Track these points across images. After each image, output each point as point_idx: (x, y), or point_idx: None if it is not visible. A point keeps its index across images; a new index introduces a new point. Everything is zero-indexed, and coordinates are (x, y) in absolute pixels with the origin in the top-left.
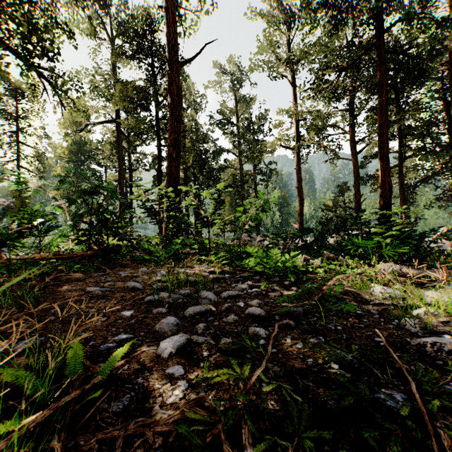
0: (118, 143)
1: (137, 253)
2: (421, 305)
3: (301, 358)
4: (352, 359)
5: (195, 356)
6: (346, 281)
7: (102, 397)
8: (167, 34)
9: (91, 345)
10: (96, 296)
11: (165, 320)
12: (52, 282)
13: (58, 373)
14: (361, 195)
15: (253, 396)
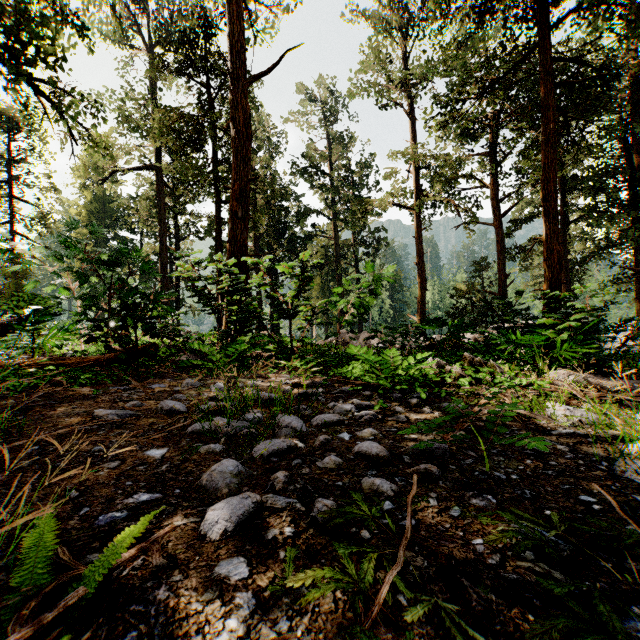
0: (158, 199)
1: (182, 356)
2: (638, 436)
3: (461, 538)
4: (555, 541)
5: (269, 536)
6: (509, 398)
7: (80, 634)
8: (230, 35)
9: (83, 514)
10: (108, 425)
11: (218, 467)
12: (42, 402)
13: (6, 579)
14: (507, 275)
15: (388, 633)
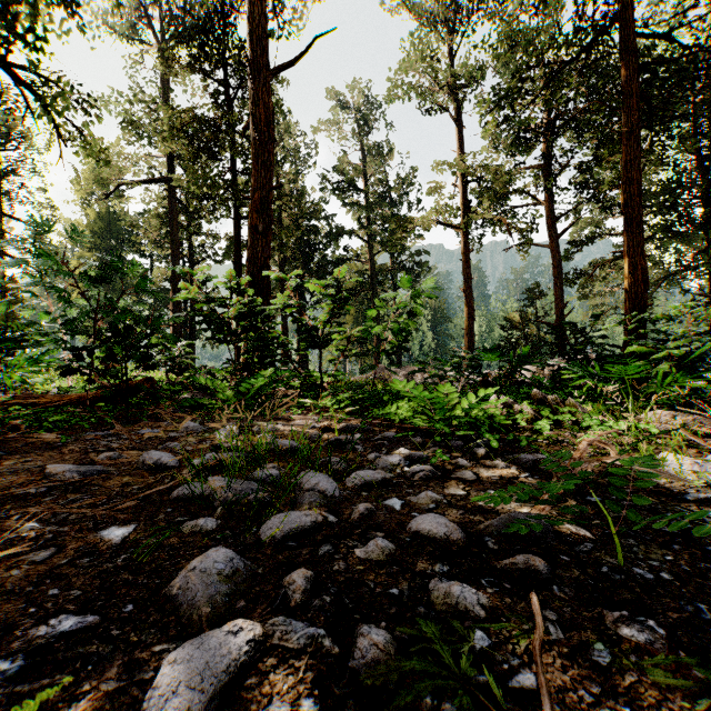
0: (170, 217)
1: (188, 394)
2: None
3: None
4: None
5: None
6: (612, 447)
7: None
8: (249, 18)
9: None
10: (63, 487)
11: (201, 564)
12: None
13: None
14: (565, 303)
15: None
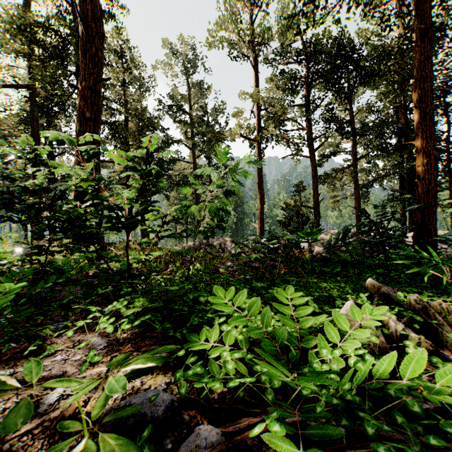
0: (31, 117)
1: None
2: None
3: None
4: None
5: None
6: None
7: None
8: None
9: None
10: None
11: None
12: None
13: None
14: (319, 194)
15: None
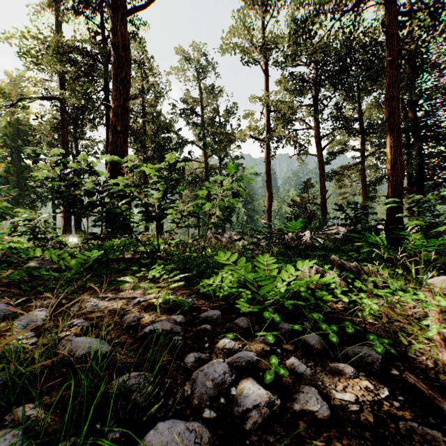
0: (61, 125)
1: (35, 262)
2: None
3: None
4: None
5: None
6: None
7: None
8: None
9: None
10: None
11: None
12: None
13: None
14: (326, 191)
15: None
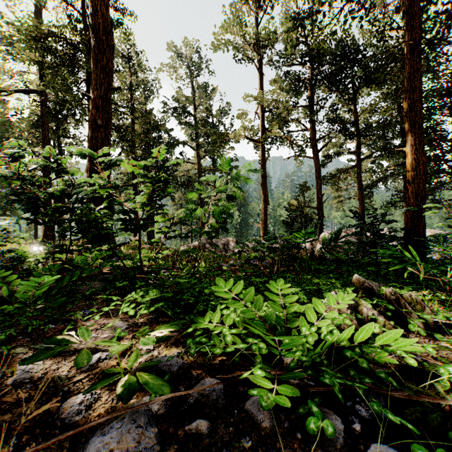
0: (41, 121)
1: None
2: None
3: None
4: None
5: None
6: None
7: None
8: None
9: None
10: None
11: None
12: None
13: None
14: (323, 194)
15: None
